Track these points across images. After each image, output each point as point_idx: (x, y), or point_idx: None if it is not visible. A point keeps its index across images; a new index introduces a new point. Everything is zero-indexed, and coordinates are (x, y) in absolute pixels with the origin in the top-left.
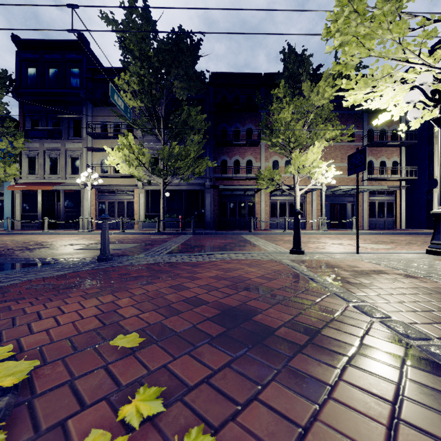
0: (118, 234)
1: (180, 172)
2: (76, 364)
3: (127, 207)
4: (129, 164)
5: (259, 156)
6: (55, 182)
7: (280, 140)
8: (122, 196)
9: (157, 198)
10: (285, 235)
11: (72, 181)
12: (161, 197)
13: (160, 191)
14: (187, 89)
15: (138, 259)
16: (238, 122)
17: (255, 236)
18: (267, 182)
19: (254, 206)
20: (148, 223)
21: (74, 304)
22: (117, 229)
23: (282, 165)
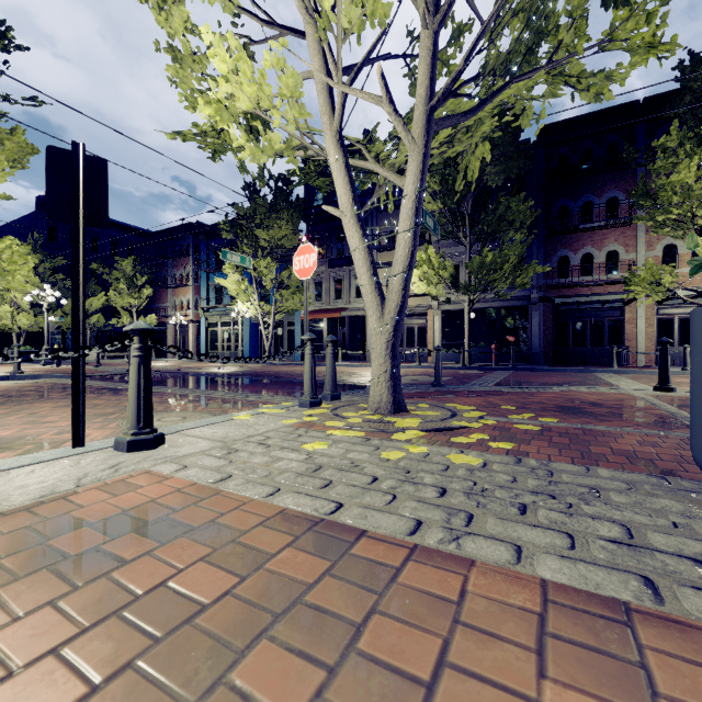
0: (414, 368)
1: (494, 286)
2: (489, 411)
3: (418, 334)
4: (428, 282)
5: (633, 241)
6: (340, 308)
7: (673, 216)
8: (412, 320)
9: (457, 320)
10: (683, 375)
11: (357, 305)
12: (466, 320)
13: (462, 312)
14: (503, 173)
15: (467, 388)
16: (590, 193)
17: (619, 375)
18: (646, 289)
19: (622, 327)
20: (445, 355)
21: (460, 400)
22: (406, 362)
23: (684, 251)
